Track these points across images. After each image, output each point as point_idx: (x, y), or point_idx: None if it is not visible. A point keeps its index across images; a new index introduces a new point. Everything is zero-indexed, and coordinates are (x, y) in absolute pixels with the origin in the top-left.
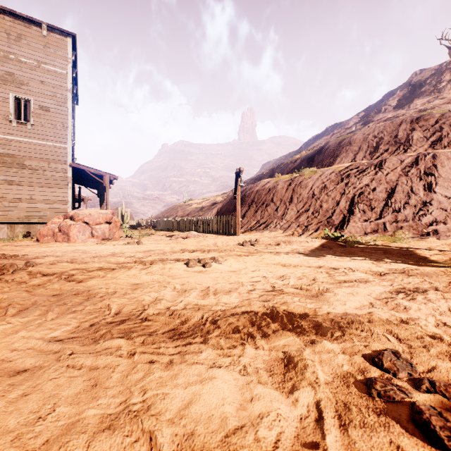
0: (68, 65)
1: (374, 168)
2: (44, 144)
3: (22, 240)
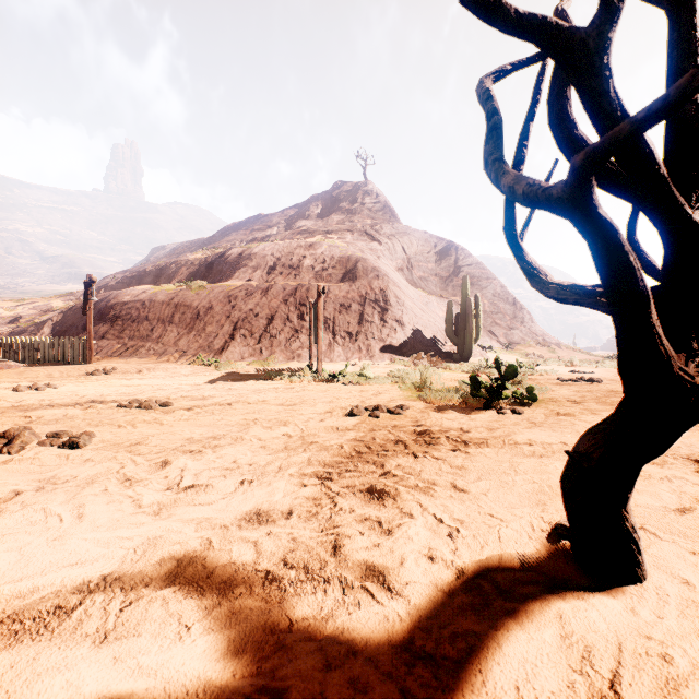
0: None
1: (261, 293)
2: None
3: None
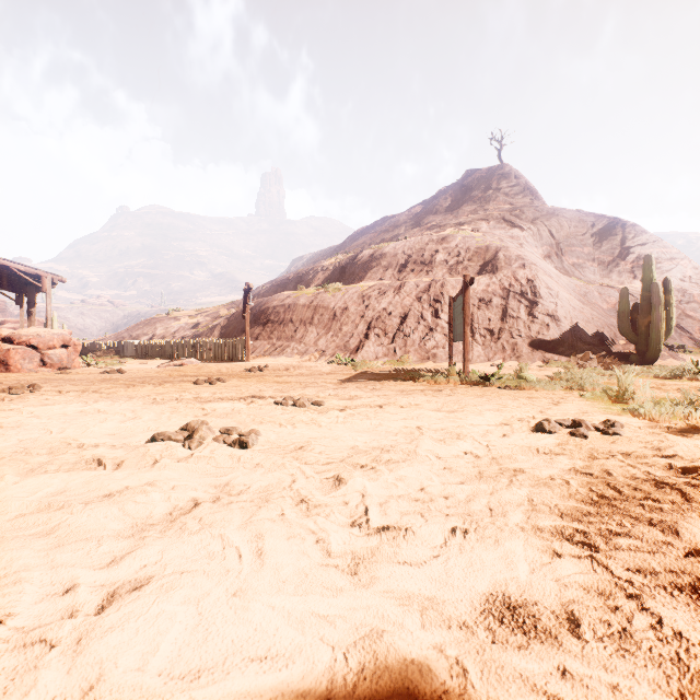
0: None
1: (394, 291)
2: None
3: None
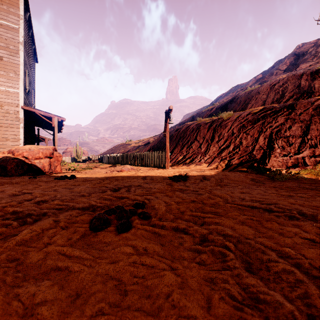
0: (19, 21)
1: (287, 110)
2: None
3: None
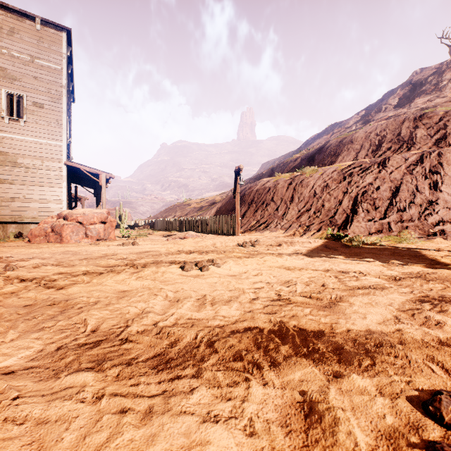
0: (62, 60)
1: (377, 167)
2: (38, 141)
3: (13, 241)
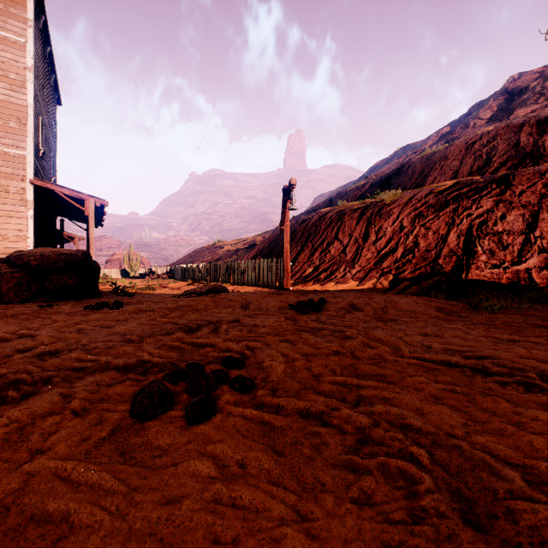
0: (27, 29)
1: (497, 186)
2: None
3: None
